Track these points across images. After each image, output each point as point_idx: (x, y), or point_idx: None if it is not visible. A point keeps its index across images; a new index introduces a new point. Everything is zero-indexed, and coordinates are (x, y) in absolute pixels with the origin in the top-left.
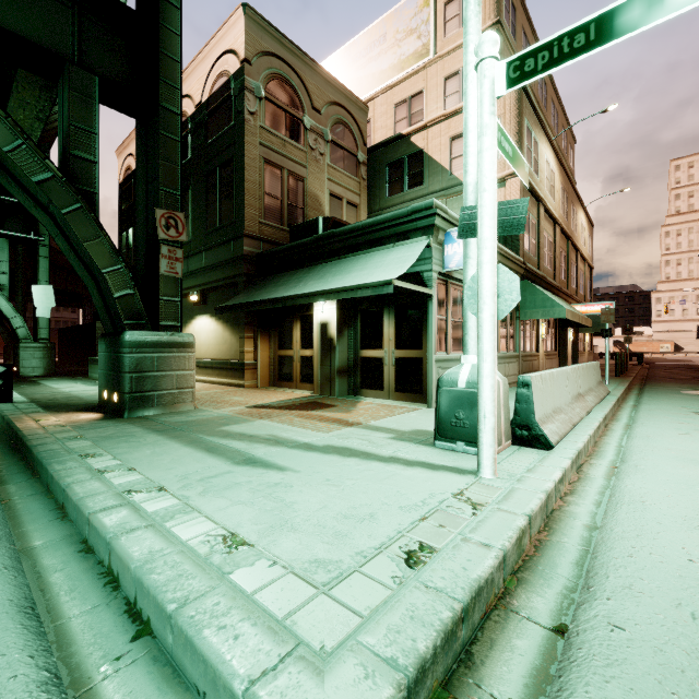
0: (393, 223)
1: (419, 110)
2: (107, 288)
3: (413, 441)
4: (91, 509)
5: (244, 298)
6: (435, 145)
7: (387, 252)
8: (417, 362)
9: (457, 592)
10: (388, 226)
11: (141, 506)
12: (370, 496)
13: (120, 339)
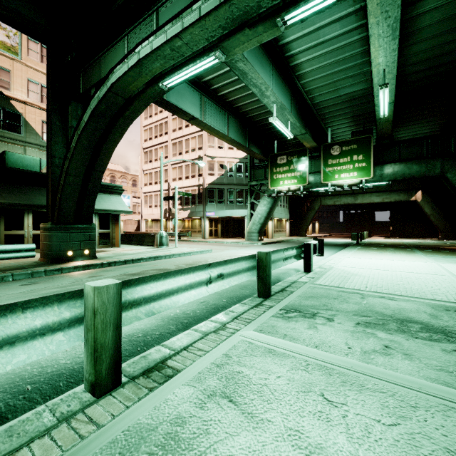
0: (110, 188)
1: (7, 81)
2: (91, 205)
3: (157, 248)
4: (183, 252)
5: (23, 199)
6: (31, 117)
7: (108, 197)
8: (108, 234)
9: (200, 248)
10: (108, 188)
11: (183, 252)
12: (182, 249)
13: (93, 226)
